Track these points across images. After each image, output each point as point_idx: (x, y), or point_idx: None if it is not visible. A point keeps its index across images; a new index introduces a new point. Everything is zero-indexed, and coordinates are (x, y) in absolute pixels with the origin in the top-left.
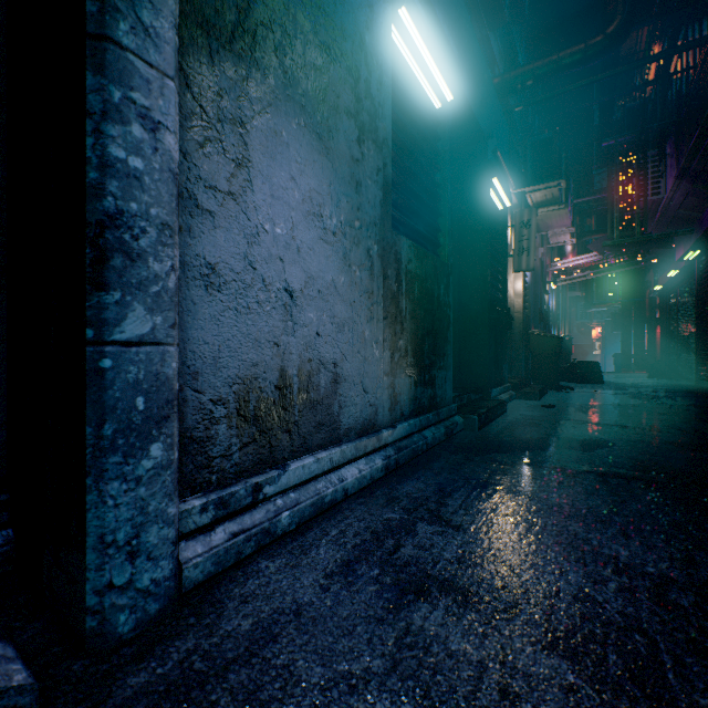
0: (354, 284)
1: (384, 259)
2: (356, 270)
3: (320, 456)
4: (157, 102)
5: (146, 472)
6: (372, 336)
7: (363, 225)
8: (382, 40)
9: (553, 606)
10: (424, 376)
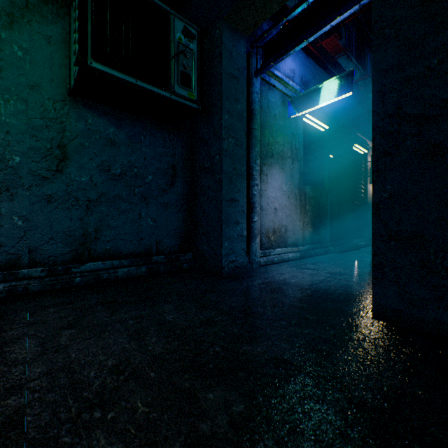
0: (291, 204)
1: (300, 194)
2: (291, 200)
3: (282, 249)
4: (257, 181)
5: (256, 243)
6: (296, 218)
7: (293, 186)
8: (299, 128)
9: (331, 271)
10: (315, 231)
